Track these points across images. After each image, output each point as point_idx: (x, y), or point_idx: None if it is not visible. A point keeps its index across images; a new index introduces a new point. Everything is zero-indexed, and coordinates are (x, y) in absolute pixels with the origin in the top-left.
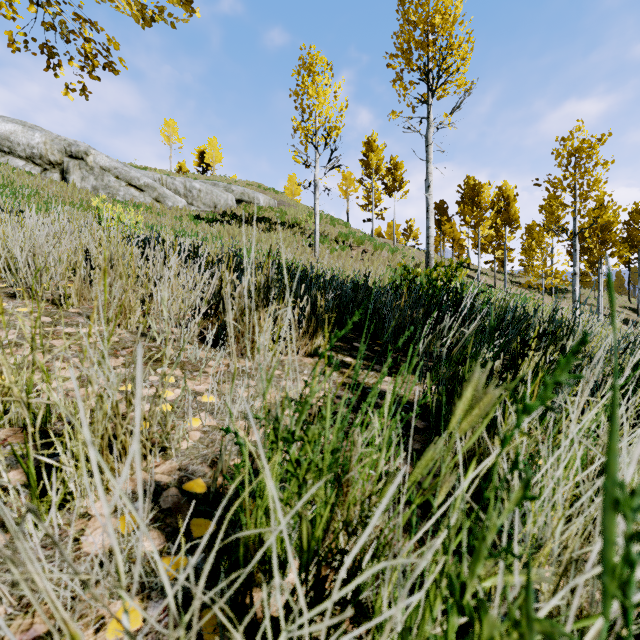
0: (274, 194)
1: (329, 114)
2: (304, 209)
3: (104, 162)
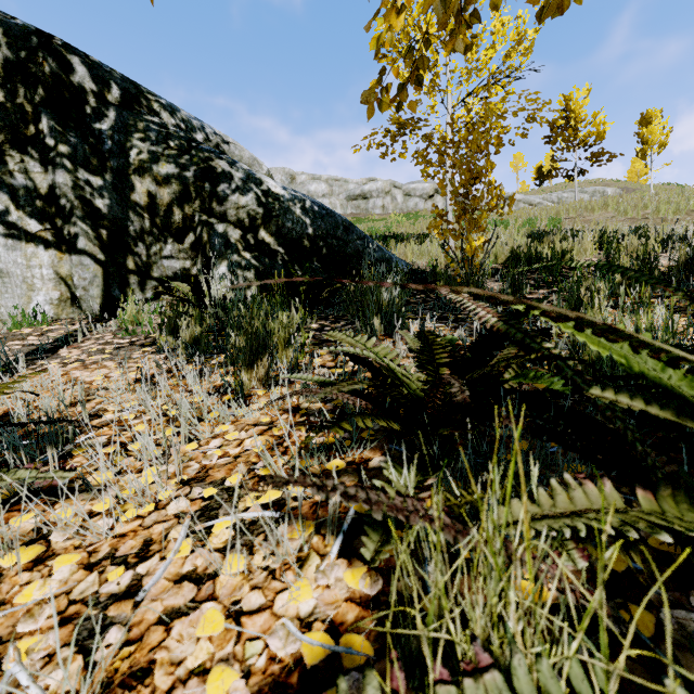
0: (617, 184)
1: (661, 135)
2: (647, 189)
3: (519, 198)
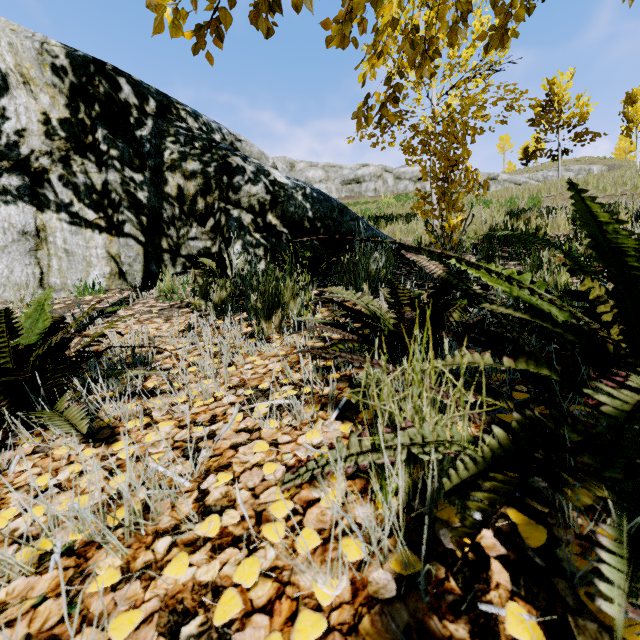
0: (603, 161)
1: None
2: (634, 165)
3: (504, 177)
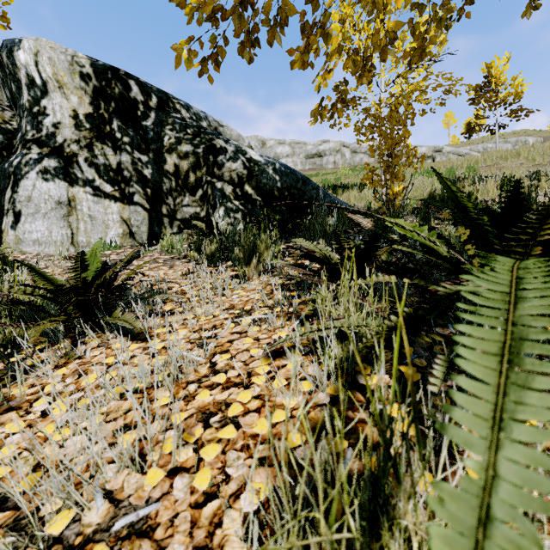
0: (539, 133)
1: None
2: None
3: (448, 150)
